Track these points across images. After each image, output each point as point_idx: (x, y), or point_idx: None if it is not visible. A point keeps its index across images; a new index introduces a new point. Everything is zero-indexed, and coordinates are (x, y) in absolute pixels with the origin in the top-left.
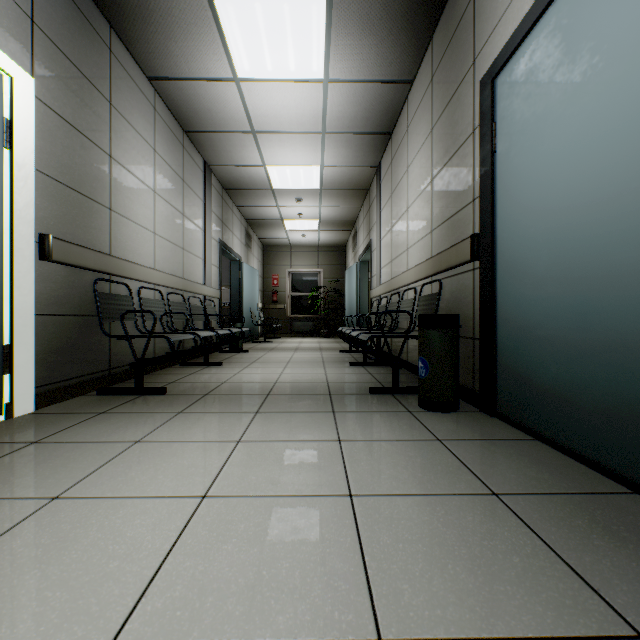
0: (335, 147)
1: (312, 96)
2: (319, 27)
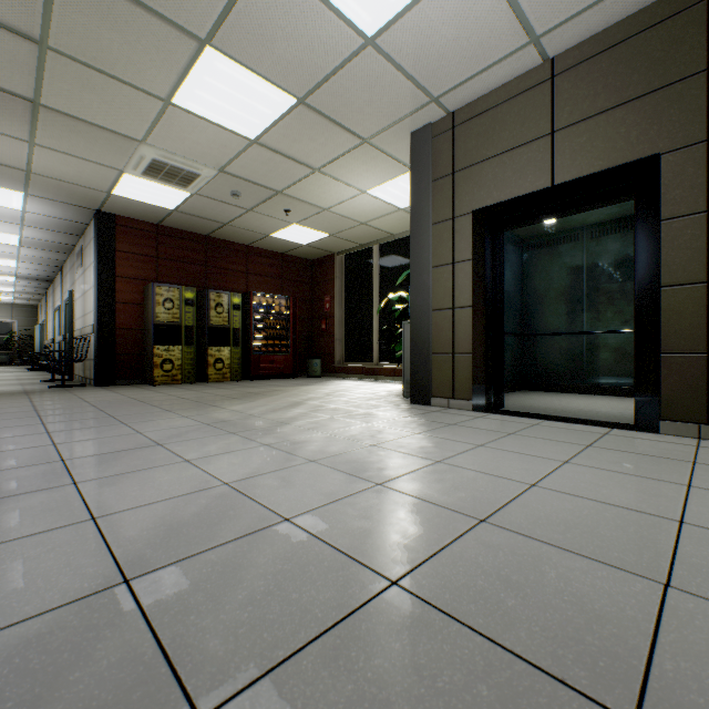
0: (22, 287)
1: (10, 282)
2: (13, 278)
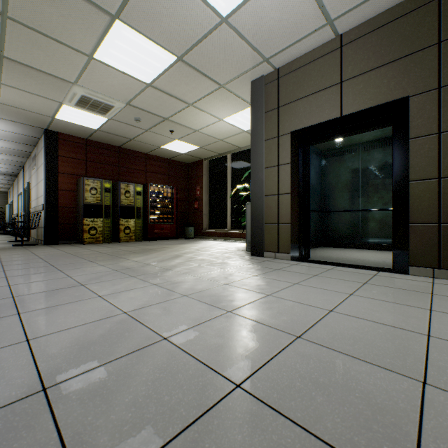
0: None
1: None
2: None
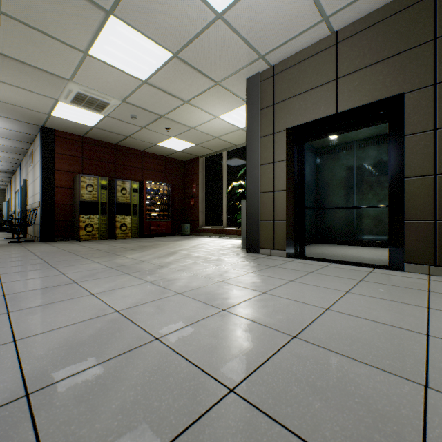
0: None
1: None
2: None
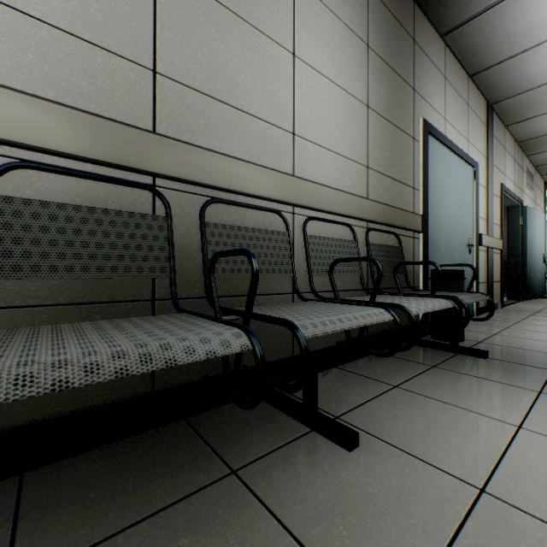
0: None
1: None
2: None
